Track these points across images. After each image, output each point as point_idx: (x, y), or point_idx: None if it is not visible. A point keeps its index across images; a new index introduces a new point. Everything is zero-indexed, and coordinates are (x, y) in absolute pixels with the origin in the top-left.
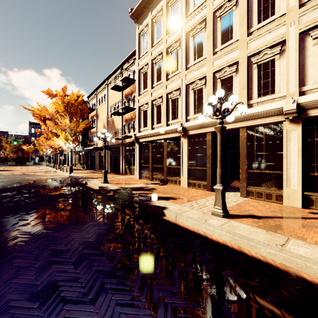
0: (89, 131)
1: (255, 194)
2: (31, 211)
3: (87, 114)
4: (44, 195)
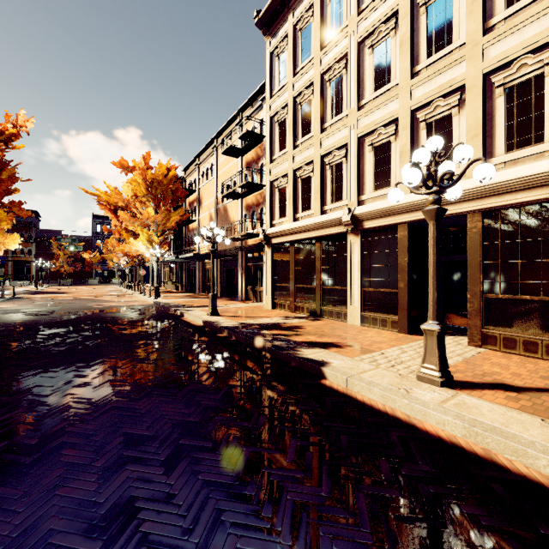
0: (186, 228)
1: (500, 341)
2: (92, 361)
3: (183, 199)
4: (114, 333)
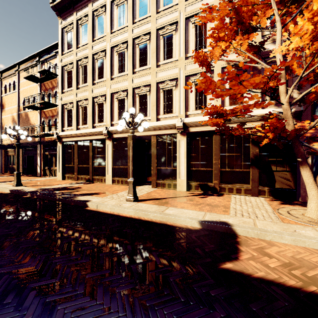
0: None
1: (161, 185)
2: None
3: None
4: None
